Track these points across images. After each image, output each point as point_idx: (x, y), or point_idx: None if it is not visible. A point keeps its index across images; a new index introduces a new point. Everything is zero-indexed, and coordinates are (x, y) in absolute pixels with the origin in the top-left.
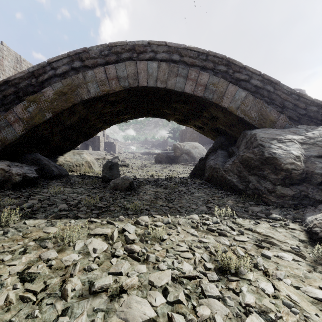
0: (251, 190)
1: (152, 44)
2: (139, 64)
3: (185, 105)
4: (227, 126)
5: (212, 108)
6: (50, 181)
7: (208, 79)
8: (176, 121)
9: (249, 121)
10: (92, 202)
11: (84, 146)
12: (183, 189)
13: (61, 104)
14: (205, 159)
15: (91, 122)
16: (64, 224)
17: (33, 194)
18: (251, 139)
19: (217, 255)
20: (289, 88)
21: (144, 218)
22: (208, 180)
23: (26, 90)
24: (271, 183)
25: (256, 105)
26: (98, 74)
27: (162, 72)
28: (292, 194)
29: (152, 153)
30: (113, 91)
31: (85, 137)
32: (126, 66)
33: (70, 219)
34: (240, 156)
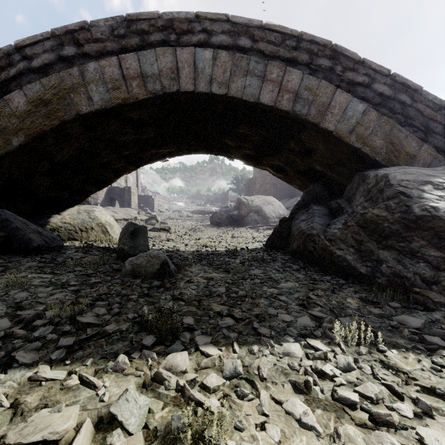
0: (385, 277)
1: (203, 17)
2: (180, 52)
3: (260, 129)
4: (328, 165)
5: (305, 133)
6: (19, 260)
7: (301, 81)
8: (243, 160)
9: (370, 153)
10: (72, 311)
11: (108, 201)
12: (259, 274)
13: (40, 121)
14: (290, 220)
15: (103, 158)
16: None
17: None
18: (378, 184)
19: None
20: (437, 98)
21: (177, 358)
22: (297, 255)
23: None
24: (429, 265)
25: (383, 127)
26: (107, 69)
27: (221, 67)
28: None
29: (207, 211)
30: (134, 100)
31: (98, 185)
32: (156, 56)
33: None
34: (360, 214)
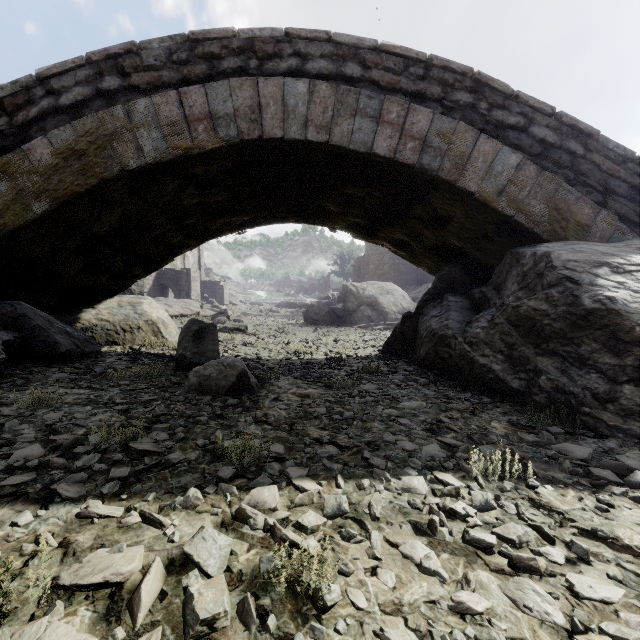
0: (545, 393)
1: (296, 36)
2: (264, 84)
3: (374, 189)
4: (469, 239)
5: (437, 194)
6: (42, 370)
7: (430, 123)
8: (350, 231)
9: (527, 223)
10: (122, 436)
11: (158, 290)
12: (372, 390)
13: (71, 180)
14: (416, 316)
15: (155, 229)
16: None
17: None
18: (536, 267)
19: None
20: (620, 146)
21: (264, 493)
22: (426, 364)
23: None
24: (603, 377)
25: (544, 186)
26: (163, 108)
27: (320, 104)
28: None
29: (299, 304)
30: (200, 150)
31: (147, 267)
32: (231, 89)
33: (26, 504)
34: (511, 307)
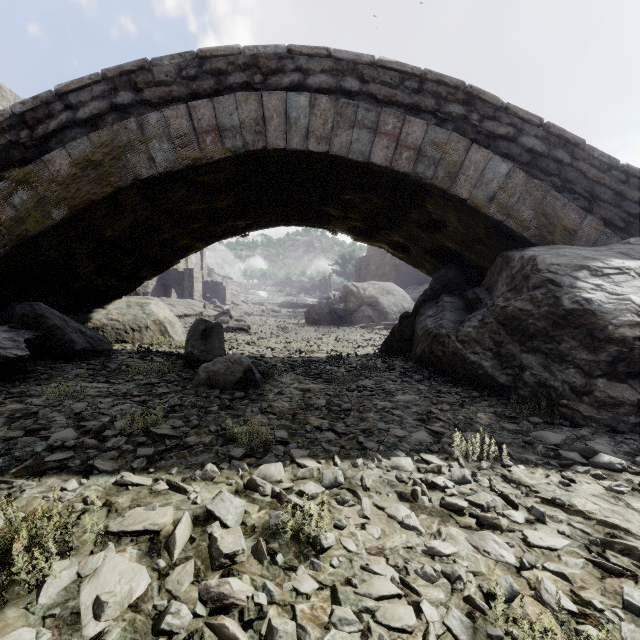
0: (529, 387)
1: (298, 52)
2: (268, 98)
3: (372, 195)
4: (463, 243)
5: (431, 201)
6: (61, 367)
7: (424, 133)
8: (350, 234)
9: (516, 228)
10: (144, 422)
11: (161, 290)
12: (369, 385)
13: (88, 188)
14: (413, 316)
15: (163, 233)
16: (42, 496)
17: (4, 401)
18: (524, 269)
19: (490, 612)
20: (604, 155)
21: (271, 468)
22: (422, 362)
23: (8, 157)
24: (580, 372)
25: (533, 193)
26: (173, 121)
27: (321, 116)
28: (636, 401)
29: (301, 304)
30: (208, 160)
31: (154, 268)
32: (237, 103)
33: (70, 475)
34: (500, 307)
